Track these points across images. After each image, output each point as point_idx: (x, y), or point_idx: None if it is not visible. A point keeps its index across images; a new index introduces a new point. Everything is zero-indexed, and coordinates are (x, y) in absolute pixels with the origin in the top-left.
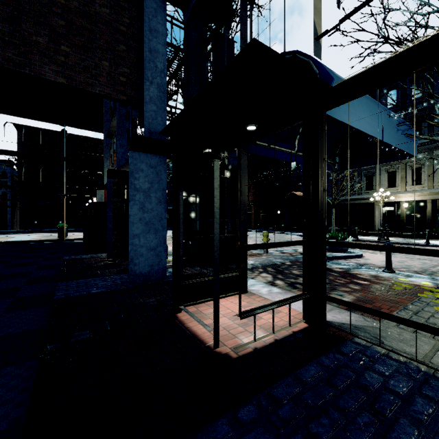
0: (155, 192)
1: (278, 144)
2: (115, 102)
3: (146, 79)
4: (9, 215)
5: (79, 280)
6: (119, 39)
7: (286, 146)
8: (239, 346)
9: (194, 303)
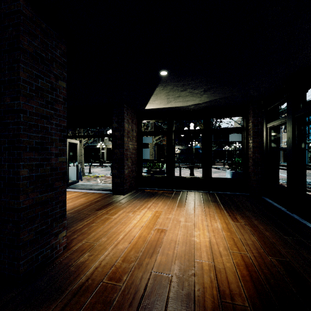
0: None
1: None
2: None
3: None
4: None
5: None
6: None
7: None
8: None
9: None
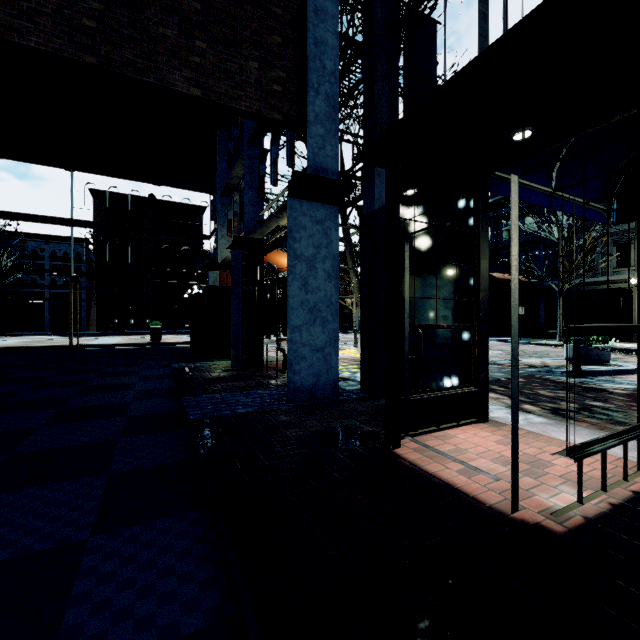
0: (322, 261)
1: (526, 177)
2: (236, 142)
3: (310, 86)
4: (84, 311)
5: (209, 394)
6: (272, 27)
7: (538, 181)
8: (557, 511)
9: (413, 434)
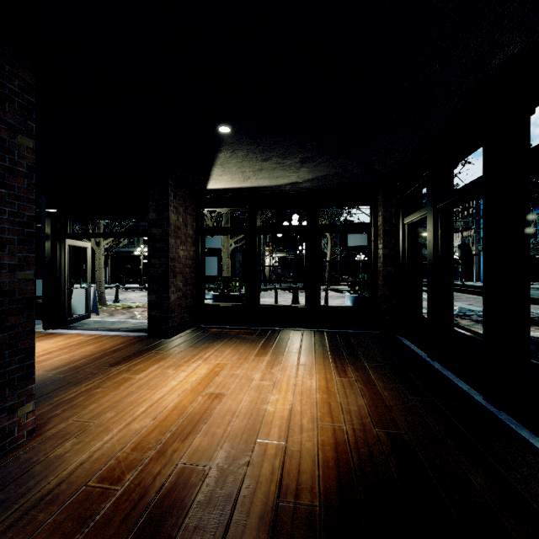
0: None
1: None
2: None
3: None
4: None
5: None
6: None
7: None
8: None
9: None
